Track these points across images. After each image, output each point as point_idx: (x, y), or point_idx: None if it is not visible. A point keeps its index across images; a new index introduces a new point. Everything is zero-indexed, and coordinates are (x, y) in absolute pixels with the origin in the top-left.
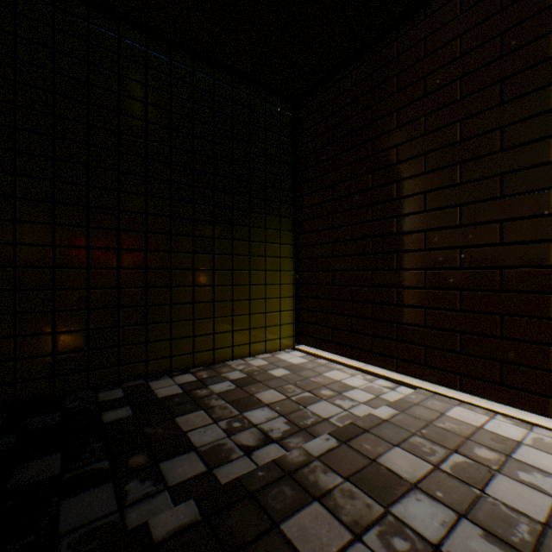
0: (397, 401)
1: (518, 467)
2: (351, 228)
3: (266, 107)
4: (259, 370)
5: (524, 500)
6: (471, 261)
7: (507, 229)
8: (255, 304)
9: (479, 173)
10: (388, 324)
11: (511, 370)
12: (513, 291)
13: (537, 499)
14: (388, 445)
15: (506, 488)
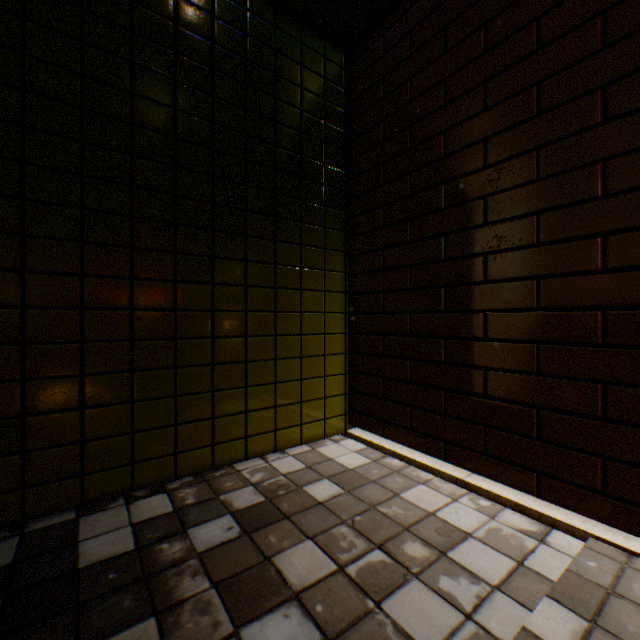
0: (567, 582)
1: None
2: (445, 239)
3: (301, 51)
4: (287, 485)
5: None
6: None
7: None
8: (284, 365)
9: None
10: (520, 408)
11: None
12: None
13: None
14: None
15: None
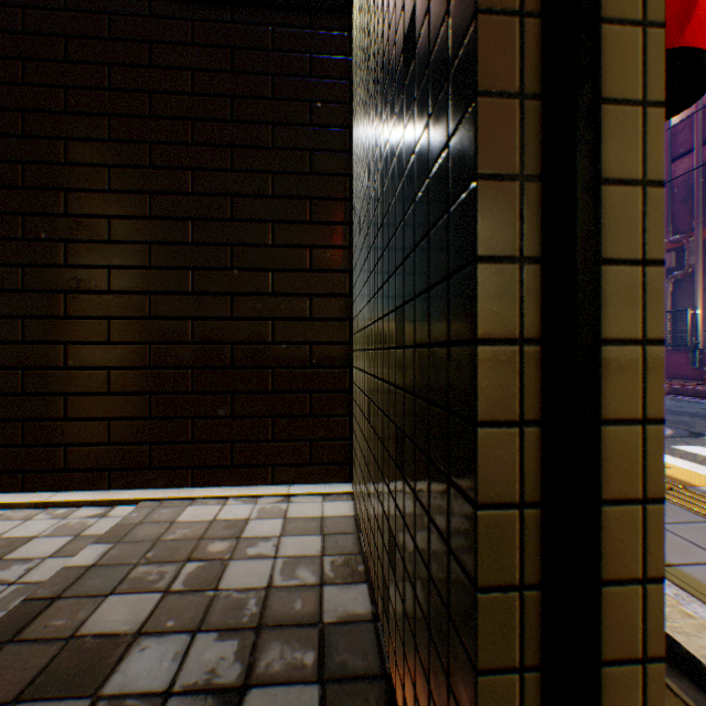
0: (112, 530)
1: (249, 544)
2: (26, 270)
3: None
4: None
5: (254, 574)
6: (206, 335)
7: (239, 304)
8: None
9: (213, 238)
10: (98, 423)
11: (242, 448)
12: (244, 368)
13: (263, 567)
14: (99, 600)
15: (239, 572)
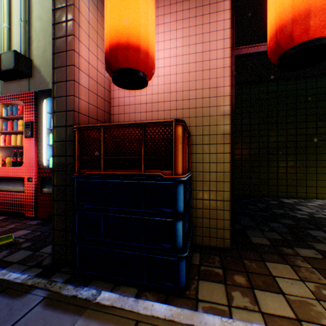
0: None
1: None
2: None
3: None
4: None
5: None
6: None
7: None
8: None
9: None
10: None
11: None
12: None
13: None
14: None
15: None
